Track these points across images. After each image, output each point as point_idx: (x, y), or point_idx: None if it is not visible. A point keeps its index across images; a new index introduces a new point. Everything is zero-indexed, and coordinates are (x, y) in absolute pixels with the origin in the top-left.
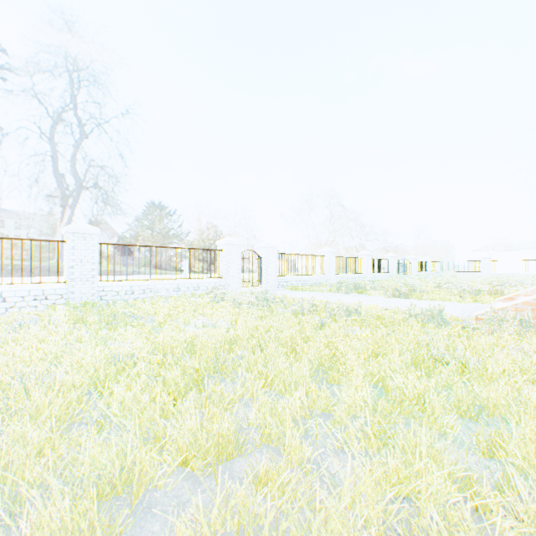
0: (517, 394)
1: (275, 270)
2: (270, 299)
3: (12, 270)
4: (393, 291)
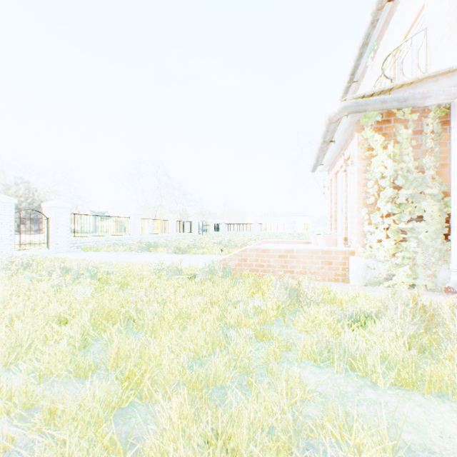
0: (146, 342)
1: (67, 231)
2: (20, 264)
3: None
4: (174, 249)
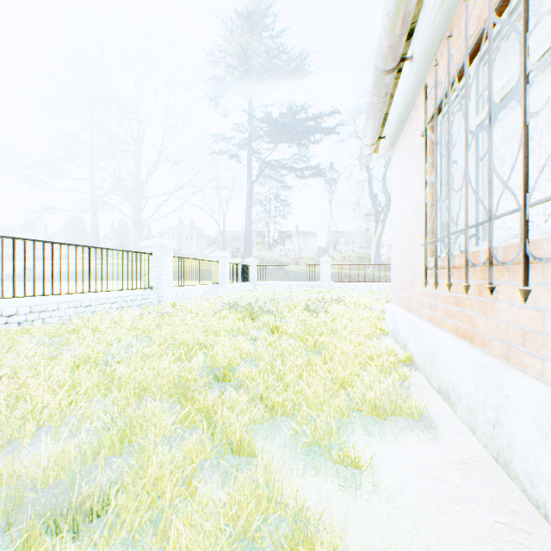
0: None
1: None
2: None
3: (385, 277)
4: None
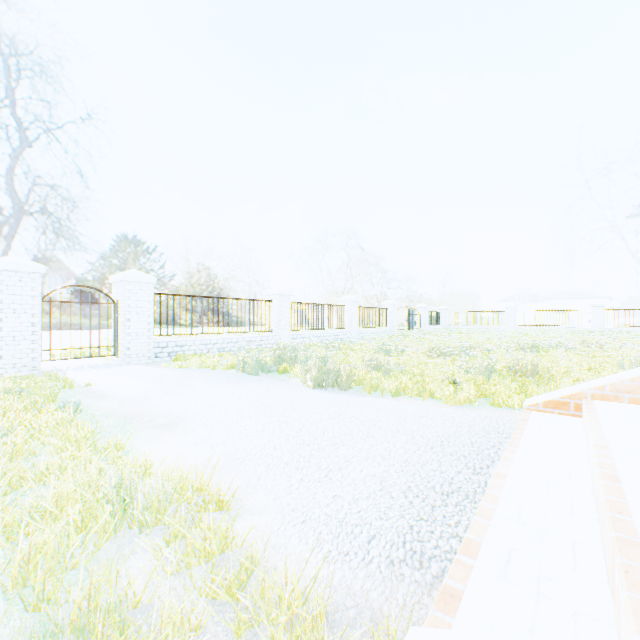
0: None
1: (148, 324)
2: None
3: None
4: (317, 374)
